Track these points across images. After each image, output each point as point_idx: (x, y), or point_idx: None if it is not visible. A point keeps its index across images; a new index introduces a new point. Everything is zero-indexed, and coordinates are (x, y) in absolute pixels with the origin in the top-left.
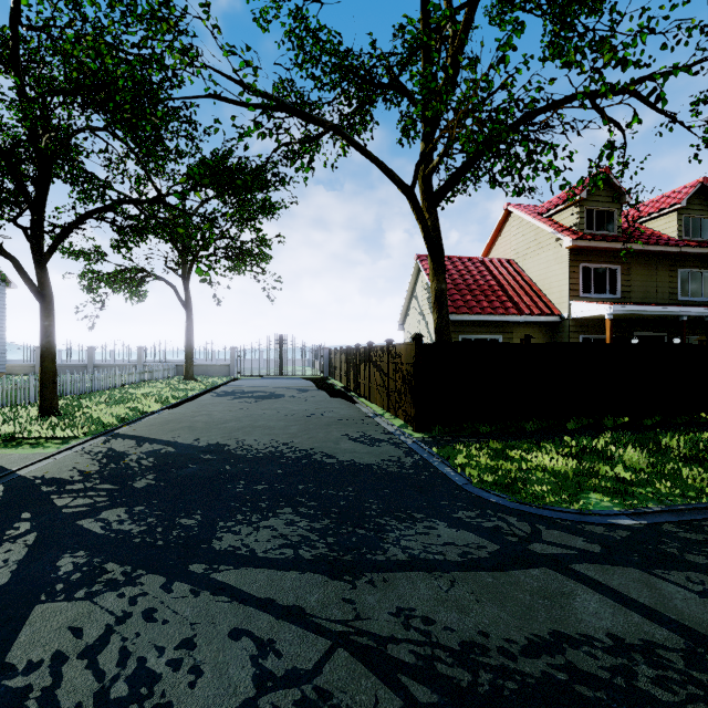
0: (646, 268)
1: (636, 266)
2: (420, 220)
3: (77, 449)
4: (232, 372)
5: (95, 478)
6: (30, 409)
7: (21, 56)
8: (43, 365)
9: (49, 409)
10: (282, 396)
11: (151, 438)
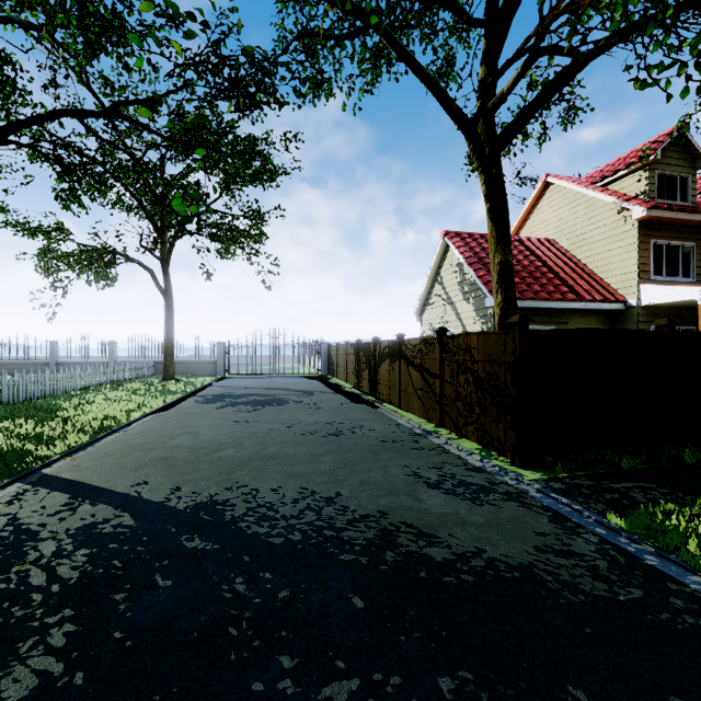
0: None
1: None
2: (483, 168)
3: None
4: (219, 370)
5: None
6: None
7: None
8: None
9: None
10: (286, 401)
11: (96, 488)
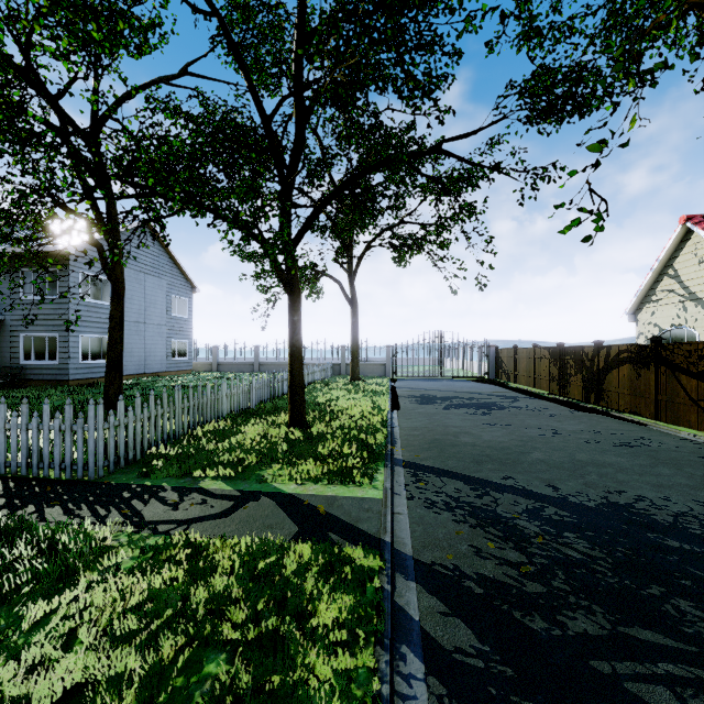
0: None
1: None
2: None
3: (404, 493)
4: (388, 372)
5: (572, 594)
6: (267, 416)
7: (277, 4)
8: (293, 367)
9: (299, 420)
10: (502, 406)
11: (473, 477)
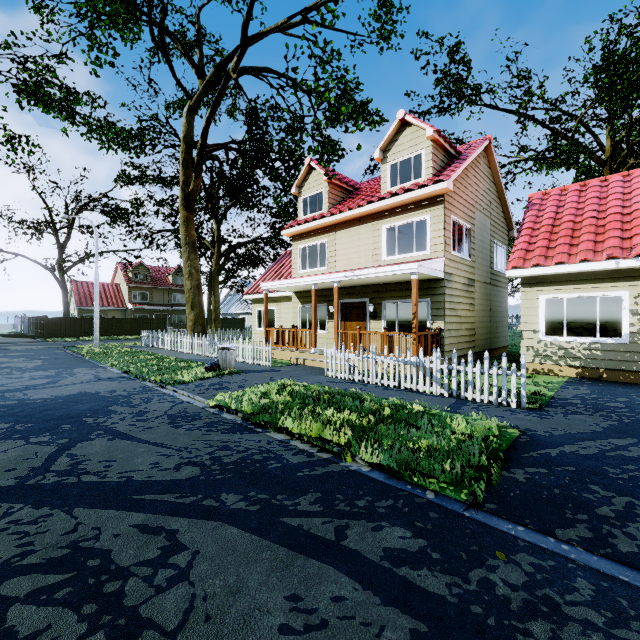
0: (160, 293)
1: (156, 292)
2: (57, 280)
3: None
4: None
5: None
6: None
7: None
8: None
9: None
10: None
11: None
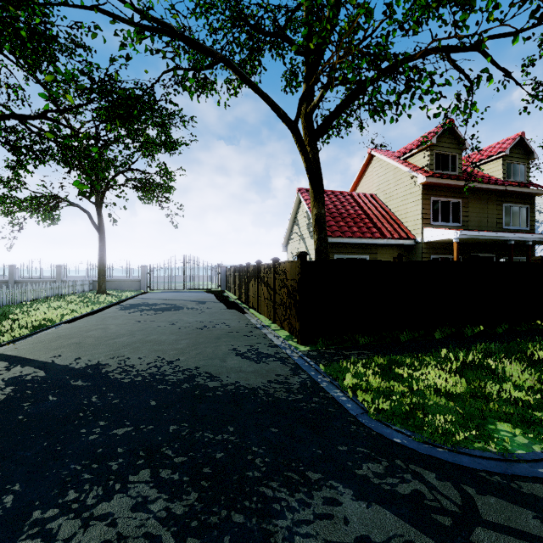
0: (480, 202)
1: (472, 200)
2: (303, 152)
3: None
4: (143, 286)
5: None
6: None
7: None
8: None
9: None
10: (181, 308)
11: (27, 359)
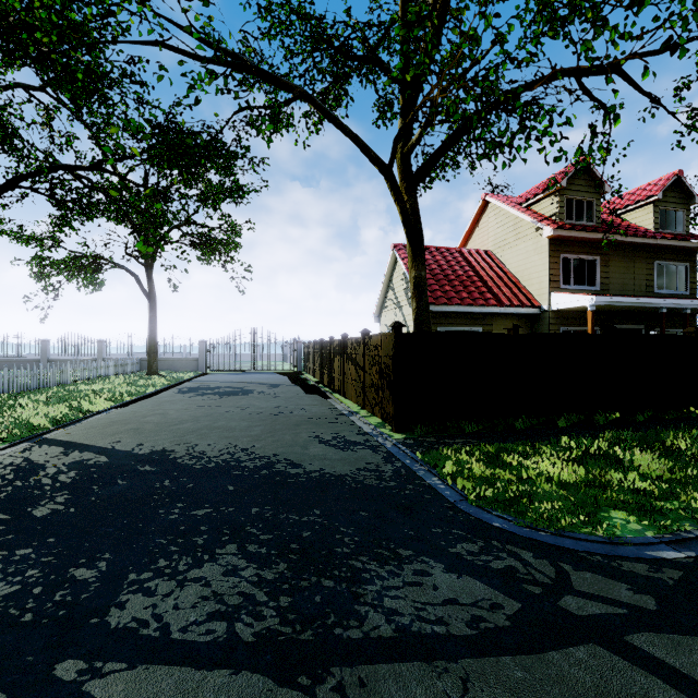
0: (624, 260)
1: (614, 257)
2: (399, 202)
3: None
4: (201, 366)
5: None
6: None
7: None
8: None
9: None
10: (250, 392)
11: (83, 444)
